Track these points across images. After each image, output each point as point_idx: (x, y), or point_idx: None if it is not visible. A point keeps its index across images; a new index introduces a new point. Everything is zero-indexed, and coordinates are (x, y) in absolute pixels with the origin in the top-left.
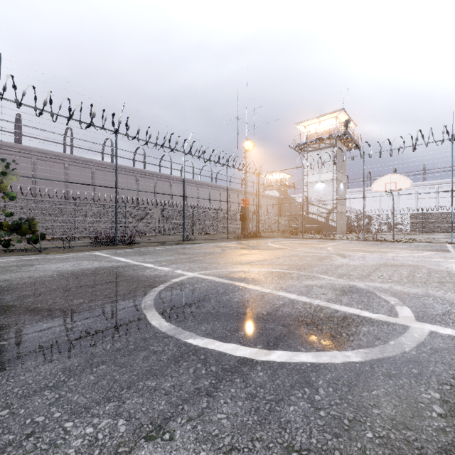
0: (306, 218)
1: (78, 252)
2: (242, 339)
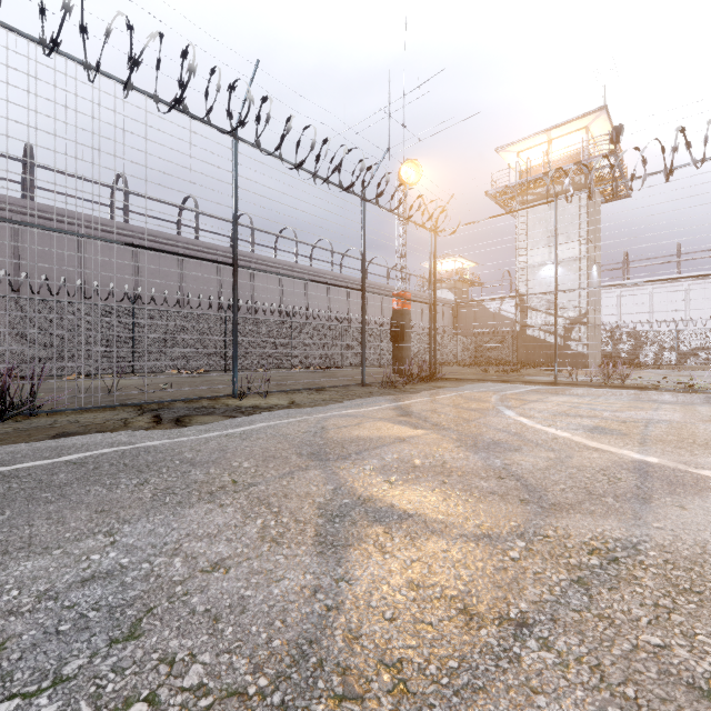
0: (519, 337)
1: None
2: None
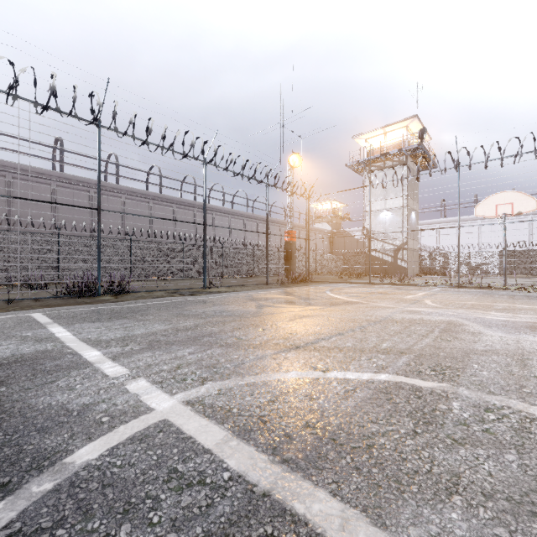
0: (367, 257)
1: (16, 310)
2: None
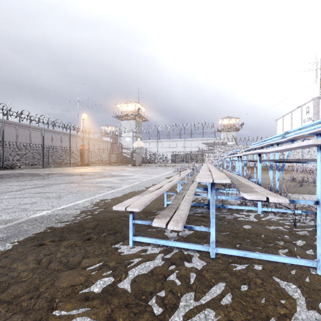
0: (121, 155)
1: None
2: (58, 175)
